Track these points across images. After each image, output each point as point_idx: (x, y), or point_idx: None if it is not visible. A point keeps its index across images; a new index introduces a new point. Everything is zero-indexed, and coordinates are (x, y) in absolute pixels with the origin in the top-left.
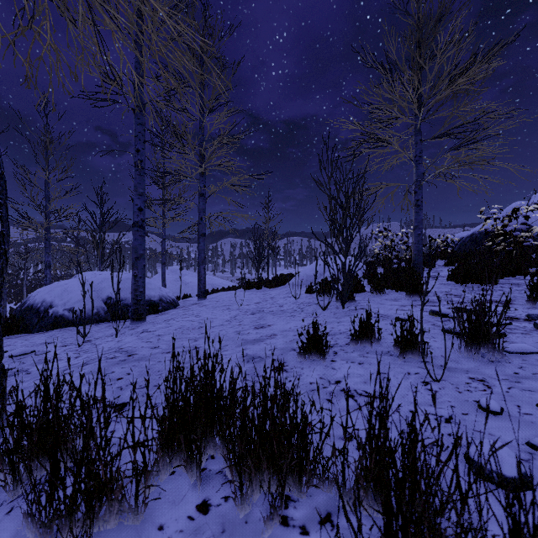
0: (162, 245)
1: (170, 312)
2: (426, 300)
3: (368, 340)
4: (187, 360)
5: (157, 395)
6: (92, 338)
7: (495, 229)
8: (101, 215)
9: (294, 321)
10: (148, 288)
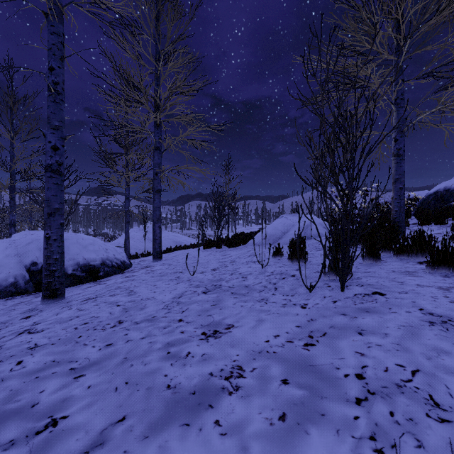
0: (125, 204)
1: (110, 279)
2: None
3: None
4: None
5: None
6: None
7: None
8: None
9: (270, 316)
10: (88, 250)
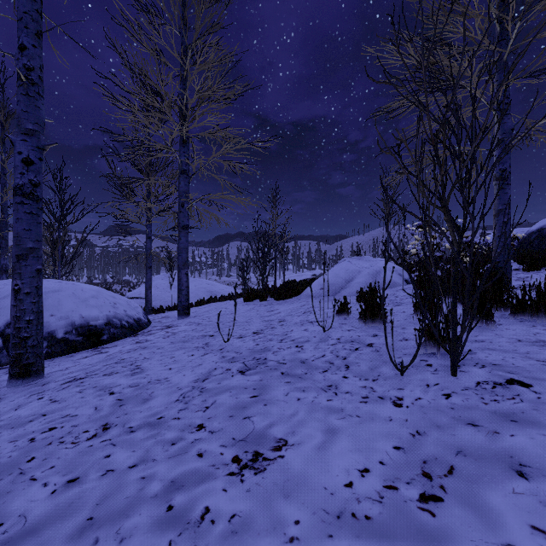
0: (147, 245)
1: (115, 346)
2: None
3: None
4: None
5: None
6: None
7: None
8: (59, 205)
9: (346, 423)
10: (88, 306)
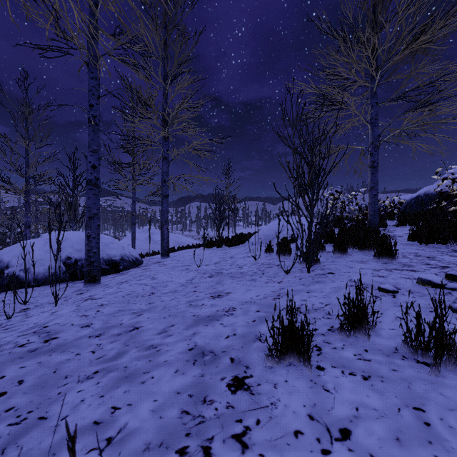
0: (132, 207)
1: (130, 271)
2: (398, 263)
3: (361, 327)
4: (114, 352)
5: (26, 451)
6: (32, 305)
7: (450, 189)
8: (73, 179)
9: (255, 288)
10: (110, 248)
